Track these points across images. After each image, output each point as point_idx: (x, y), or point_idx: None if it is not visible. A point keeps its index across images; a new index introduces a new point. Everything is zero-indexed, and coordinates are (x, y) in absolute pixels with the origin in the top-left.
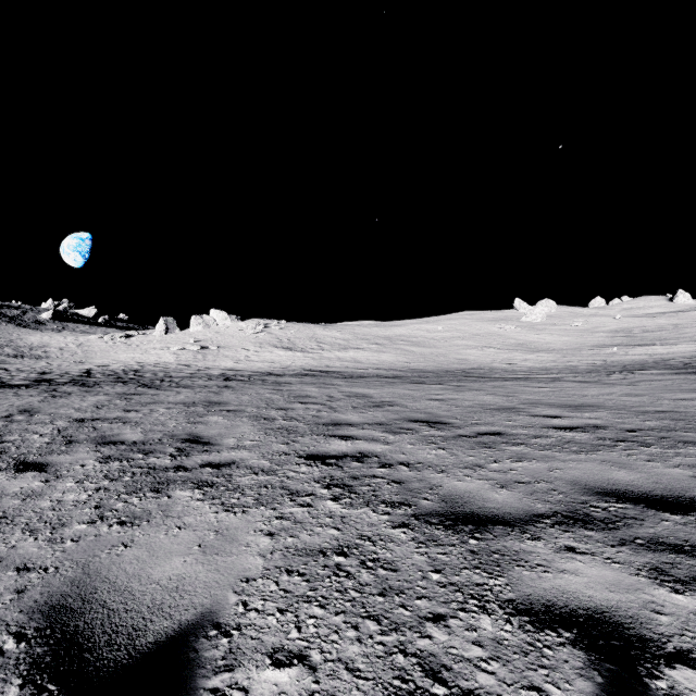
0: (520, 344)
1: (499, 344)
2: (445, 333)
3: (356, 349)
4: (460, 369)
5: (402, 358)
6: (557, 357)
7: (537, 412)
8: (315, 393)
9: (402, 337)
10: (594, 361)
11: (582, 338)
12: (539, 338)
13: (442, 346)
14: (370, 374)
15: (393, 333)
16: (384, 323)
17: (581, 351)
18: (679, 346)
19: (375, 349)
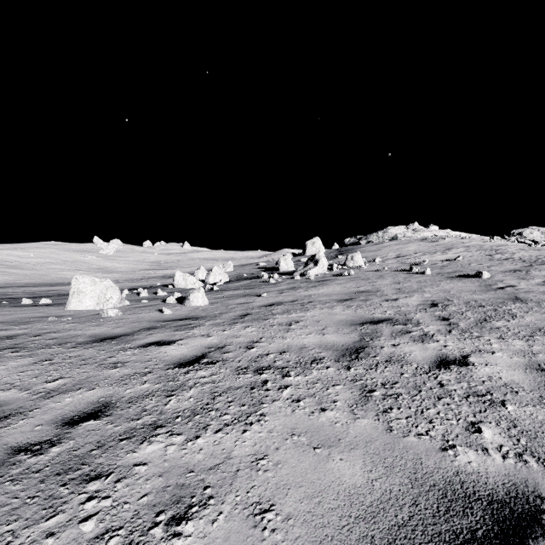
0: (100, 268)
1: (86, 268)
2: (38, 259)
3: None
4: (66, 282)
5: (9, 277)
6: (123, 275)
7: None
8: None
9: None
10: (140, 277)
11: (137, 266)
12: (113, 265)
13: (40, 269)
14: (2, 286)
15: None
16: None
17: (135, 272)
18: (176, 270)
19: None
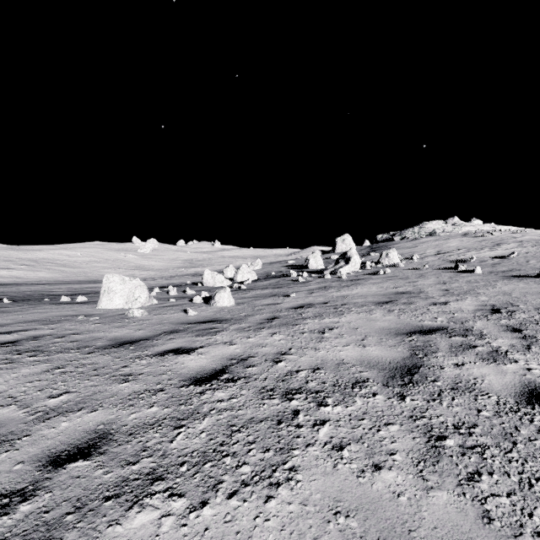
0: (138, 266)
1: (125, 266)
2: (84, 258)
3: (7, 269)
4: None
5: (59, 275)
6: (157, 273)
7: (148, 285)
8: (46, 288)
9: (48, 260)
10: (173, 274)
11: (170, 264)
12: (149, 263)
13: (86, 267)
14: (51, 283)
15: (35, 256)
16: (19, 247)
17: (169, 270)
18: (206, 268)
19: (28, 269)
